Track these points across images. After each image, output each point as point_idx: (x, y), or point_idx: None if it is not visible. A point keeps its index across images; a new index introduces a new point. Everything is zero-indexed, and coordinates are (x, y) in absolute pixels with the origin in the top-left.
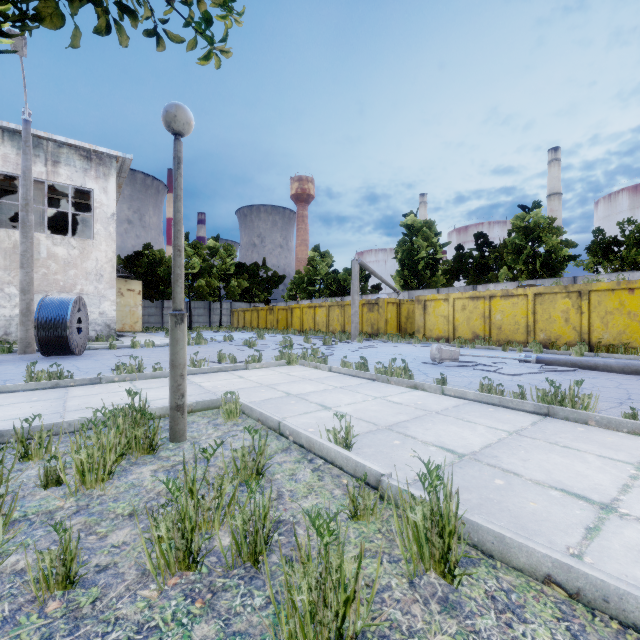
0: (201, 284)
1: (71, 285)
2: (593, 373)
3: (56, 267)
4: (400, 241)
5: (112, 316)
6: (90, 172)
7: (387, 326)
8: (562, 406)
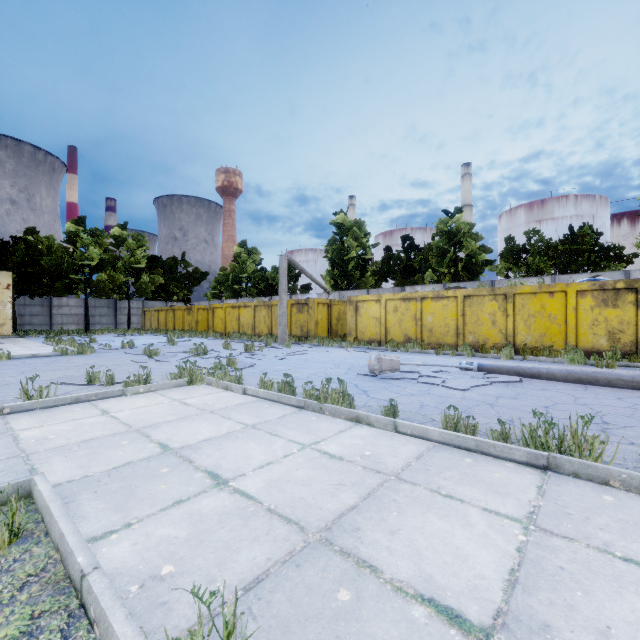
0: (102, 278)
1: None
2: (538, 382)
3: None
4: (330, 240)
5: None
6: None
7: (317, 328)
8: (560, 451)
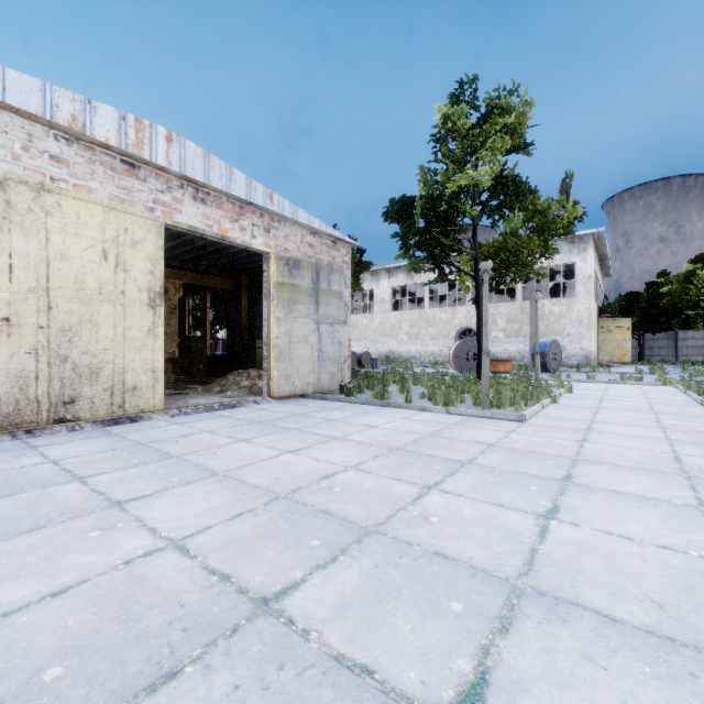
0: None
1: (561, 330)
2: None
3: (553, 319)
4: None
5: (589, 350)
6: (573, 251)
7: None
8: None
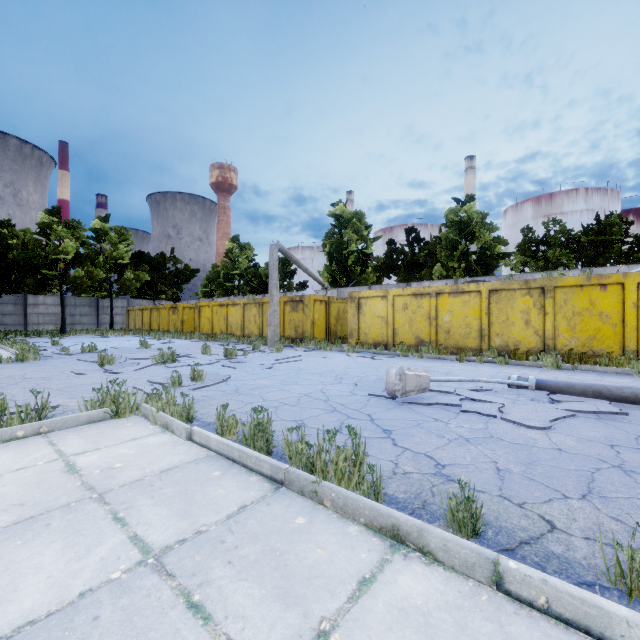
0: (78, 274)
1: None
2: (639, 411)
3: None
4: (328, 232)
5: None
6: None
7: (314, 329)
8: None
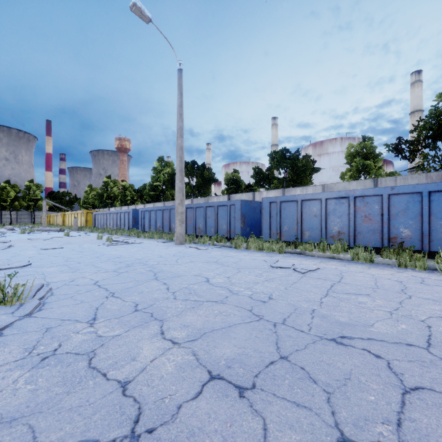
0: (16, 204)
1: None
2: None
3: None
4: (101, 188)
5: None
6: None
7: (64, 223)
8: None
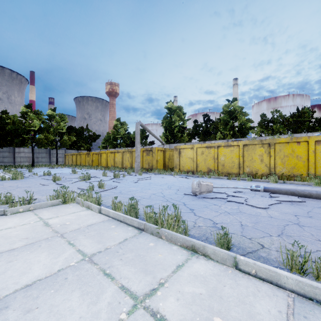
0: (40, 137)
1: None
2: (311, 201)
3: None
4: (164, 116)
5: None
6: None
7: (157, 164)
8: None
